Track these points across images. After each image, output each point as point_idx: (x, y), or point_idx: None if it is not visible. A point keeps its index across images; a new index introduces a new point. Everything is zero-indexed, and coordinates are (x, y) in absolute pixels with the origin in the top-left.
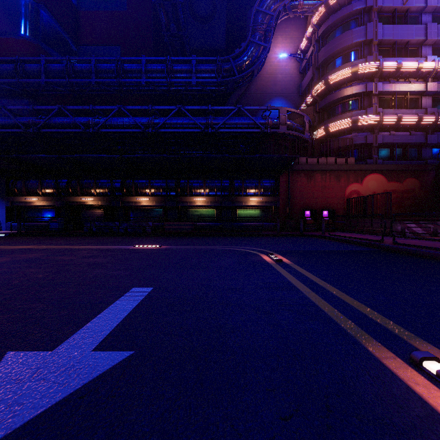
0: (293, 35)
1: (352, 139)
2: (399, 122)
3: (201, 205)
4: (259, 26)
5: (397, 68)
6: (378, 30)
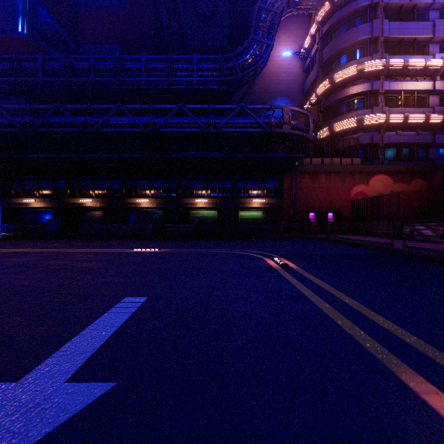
0: (296, 33)
1: (357, 139)
2: (405, 121)
3: (203, 206)
4: (262, 23)
5: (403, 66)
6: (384, 27)
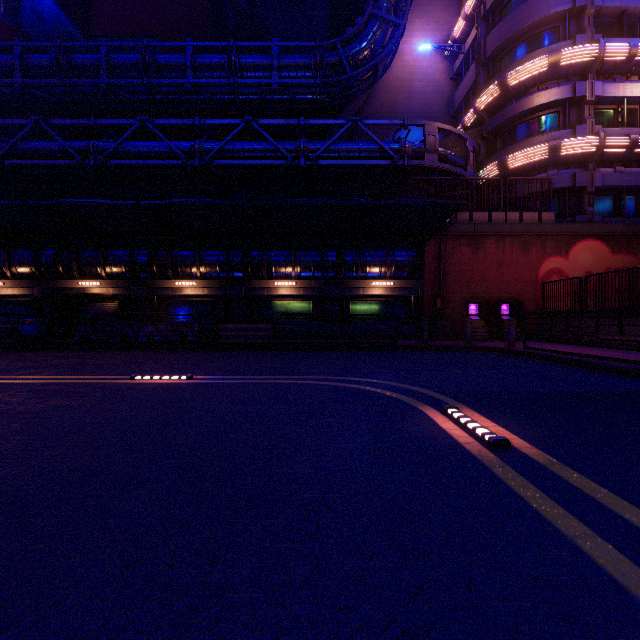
0: (439, 17)
1: (549, 180)
2: (632, 148)
3: (288, 294)
4: None
5: (629, 55)
6: None
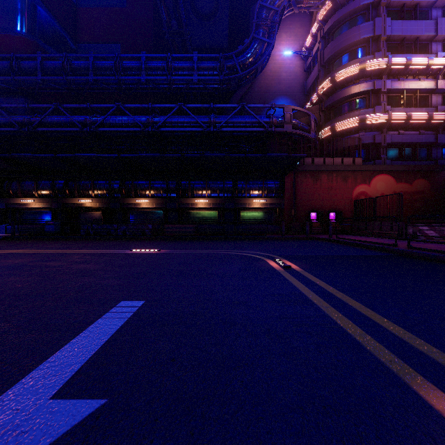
0: (297, 32)
1: (359, 139)
2: (408, 120)
3: (203, 207)
4: (263, 22)
5: (406, 65)
6: (386, 25)
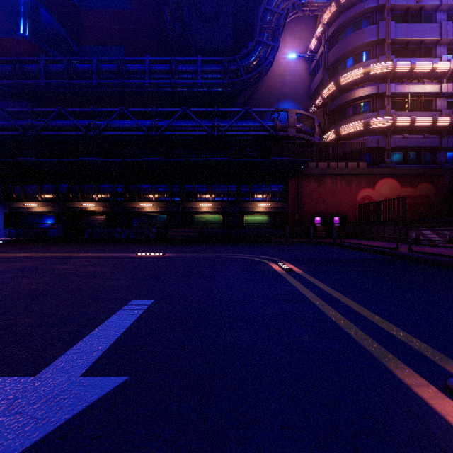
0: (302, 35)
1: (364, 143)
2: (412, 124)
3: (207, 211)
4: (267, 25)
5: (410, 68)
6: (391, 29)
